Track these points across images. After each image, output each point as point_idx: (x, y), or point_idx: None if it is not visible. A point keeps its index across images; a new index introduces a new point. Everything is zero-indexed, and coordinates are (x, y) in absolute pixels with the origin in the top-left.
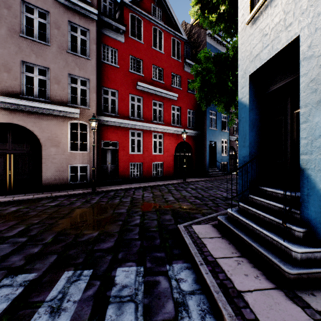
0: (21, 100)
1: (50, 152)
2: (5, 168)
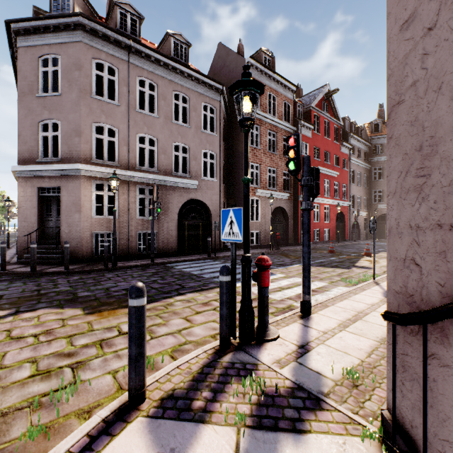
0: None
1: None
2: (384, 230)
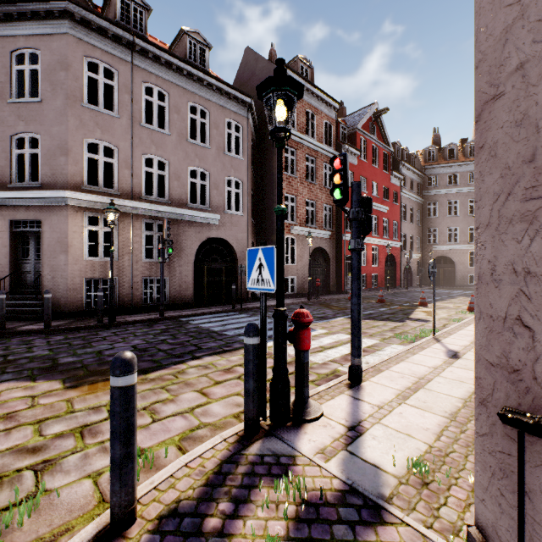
0: (447, 245)
1: (459, 268)
2: (440, 275)
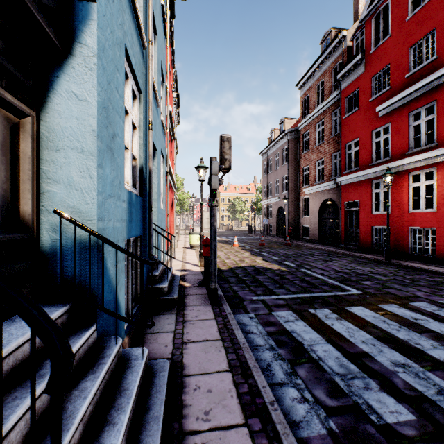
0: None
1: None
2: None
